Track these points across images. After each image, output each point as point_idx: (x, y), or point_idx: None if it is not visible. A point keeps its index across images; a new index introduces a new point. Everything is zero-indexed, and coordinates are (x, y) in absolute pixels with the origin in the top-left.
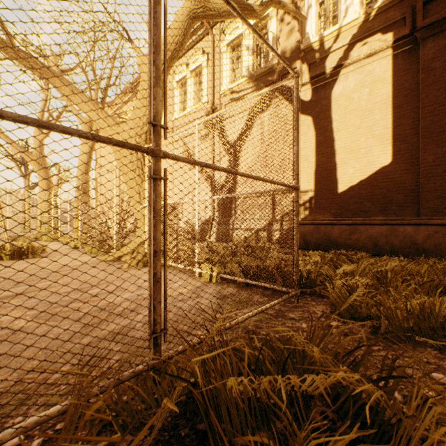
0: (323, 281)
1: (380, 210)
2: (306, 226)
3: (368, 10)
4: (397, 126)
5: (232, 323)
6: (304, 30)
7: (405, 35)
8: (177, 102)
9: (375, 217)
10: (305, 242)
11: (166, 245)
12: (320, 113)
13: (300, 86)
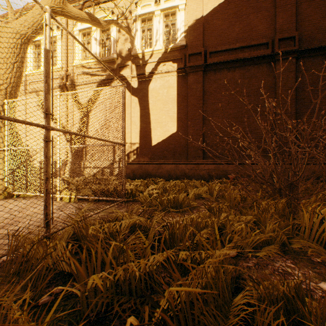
0: (139, 193)
1: (172, 156)
2: (134, 165)
3: (166, 47)
4: (179, 113)
5: (88, 215)
6: (134, 43)
7: (182, 68)
8: (30, 59)
9: (169, 160)
10: (134, 175)
11: (53, 175)
12: (143, 97)
13: (131, 78)
